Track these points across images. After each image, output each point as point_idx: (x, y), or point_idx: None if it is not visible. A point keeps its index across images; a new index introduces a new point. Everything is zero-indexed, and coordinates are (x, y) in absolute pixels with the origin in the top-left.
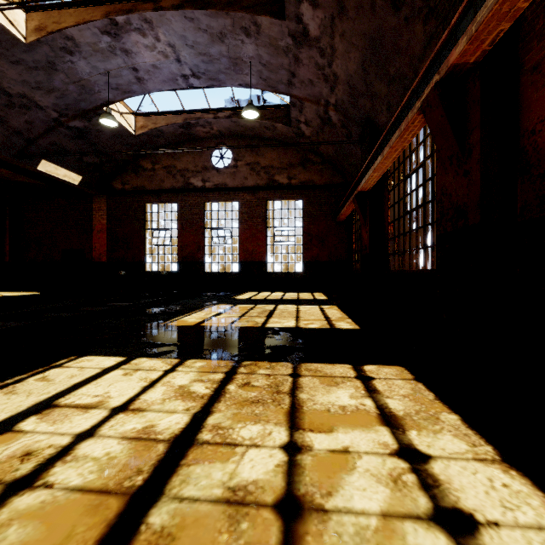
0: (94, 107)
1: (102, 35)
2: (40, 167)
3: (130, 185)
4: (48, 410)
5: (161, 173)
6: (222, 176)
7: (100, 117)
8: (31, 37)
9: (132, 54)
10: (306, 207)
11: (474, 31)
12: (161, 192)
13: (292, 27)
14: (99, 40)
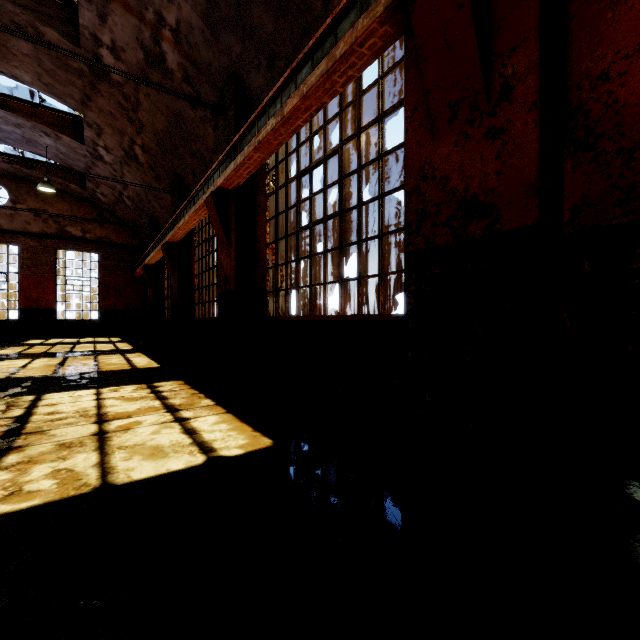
0: None
1: None
2: None
3: None
4: None
5: None
6: None
7: None
8: None
9: None
10: (103, 261)
11: (169, 238)
12: None
13: (90, 150)
14: None
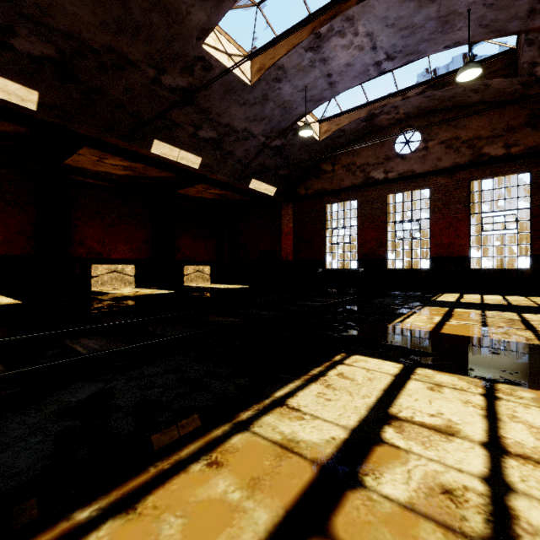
0: (290, 124)
1: (306, 53)
2: (250, 185)
3: (312, 189)
4: (394, 421)
5: (340, 172)
6: (408, 163)
7: (299, 130)
8: (254, 78)
9: (328, 60)
10: (538, 180)
11: None
12: (340, 191)
13: None
14: (302, 59)
